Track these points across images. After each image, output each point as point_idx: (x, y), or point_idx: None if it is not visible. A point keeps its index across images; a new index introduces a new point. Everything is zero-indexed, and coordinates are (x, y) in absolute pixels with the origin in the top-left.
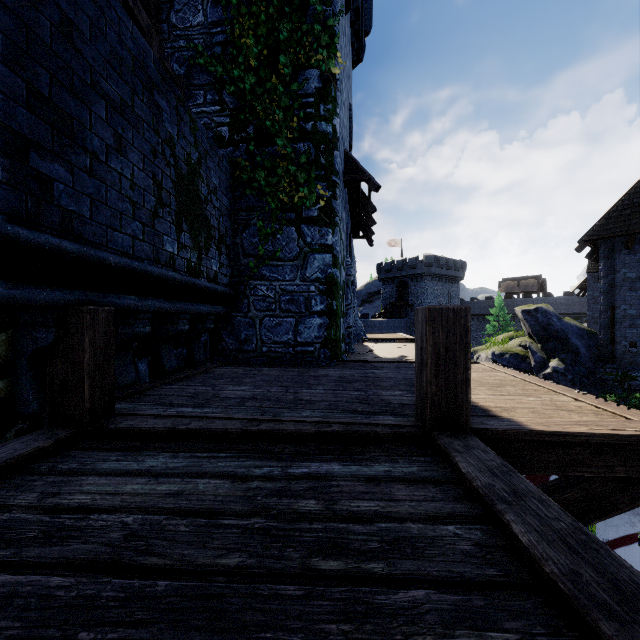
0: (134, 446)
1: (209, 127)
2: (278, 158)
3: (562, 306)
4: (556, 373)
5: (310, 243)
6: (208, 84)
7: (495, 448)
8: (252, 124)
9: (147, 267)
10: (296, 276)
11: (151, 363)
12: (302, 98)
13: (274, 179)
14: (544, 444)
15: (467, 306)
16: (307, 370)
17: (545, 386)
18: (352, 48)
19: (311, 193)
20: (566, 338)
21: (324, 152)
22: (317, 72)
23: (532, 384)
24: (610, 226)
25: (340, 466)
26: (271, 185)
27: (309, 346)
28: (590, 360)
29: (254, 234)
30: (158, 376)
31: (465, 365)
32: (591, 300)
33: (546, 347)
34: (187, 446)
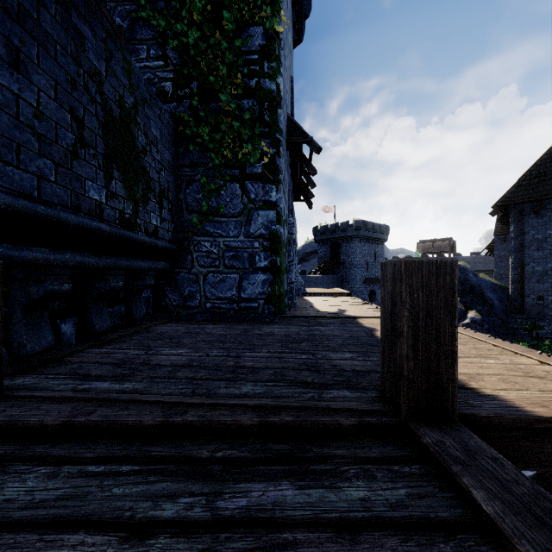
0: (6, 451)
1: (152, 82)
2: (222, 114)
3: (470, 264)
4: (474, 323)
5: (254, 199)
6: (151, 39)
7: (486, 438)
8: (195, 79)
9: (59, 214)
10: (240, 232)
11: (79, 323)
12: (246, 55)
13: (218, 135)
14: (546, 432)
15: (453, 258)
16: (251, 327)
17: (500, 345)
18: (293, 28)
19: (255, 150)
20: (481, 292)
21: (268, 109)
22: (261, 29)
23: (484, 342)
24: (520, 193)
25: (294, 490)
26: (214, 140)
27: (253, 302)
28: (503, 311)
29: (198, 190)
30: (88, 337)
31: (451, 334)
32: (498, 259)
33: (464, 300)
34: (81, 450)
